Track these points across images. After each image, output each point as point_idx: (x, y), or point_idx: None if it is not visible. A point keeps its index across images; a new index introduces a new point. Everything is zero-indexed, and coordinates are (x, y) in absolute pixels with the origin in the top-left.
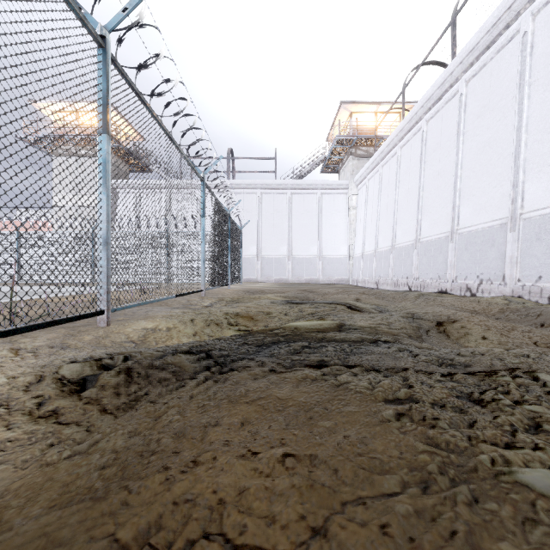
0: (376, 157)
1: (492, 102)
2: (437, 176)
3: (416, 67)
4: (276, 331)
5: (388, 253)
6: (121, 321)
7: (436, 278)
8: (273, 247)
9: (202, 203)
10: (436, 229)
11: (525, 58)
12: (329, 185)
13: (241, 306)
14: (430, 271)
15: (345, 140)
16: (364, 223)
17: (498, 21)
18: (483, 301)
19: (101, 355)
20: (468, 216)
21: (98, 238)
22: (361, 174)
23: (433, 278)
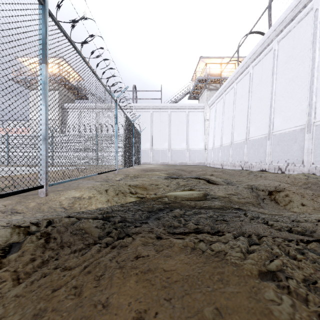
0: (221, 89)
1: (295, 54)
2: (259, 100)
3: (246, 35)
4: (161, 199)
5: (228, 147)
6: (59, 191)
7: (258, 162)
8: (160, 144)
9: (115, 115)
10: (258, 132)
11: (316, 25)
12: (193, 106)
13: (139, 180)
14: (255, 157)
15: (202, 80)
16: (214, 129)
17: (299, 3)
18: (291, 176)
19: (31, 221)
20: (279, 124)
21: (39, 135)
22: (212, 100)
23: (257, 162)
